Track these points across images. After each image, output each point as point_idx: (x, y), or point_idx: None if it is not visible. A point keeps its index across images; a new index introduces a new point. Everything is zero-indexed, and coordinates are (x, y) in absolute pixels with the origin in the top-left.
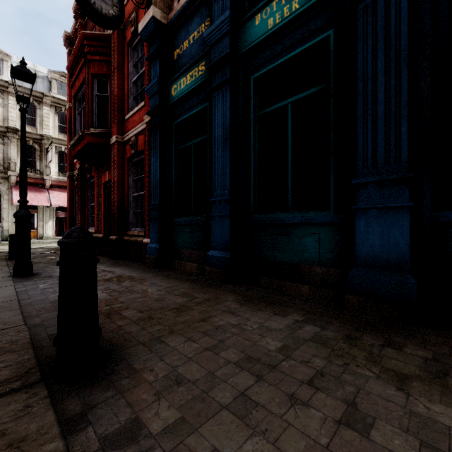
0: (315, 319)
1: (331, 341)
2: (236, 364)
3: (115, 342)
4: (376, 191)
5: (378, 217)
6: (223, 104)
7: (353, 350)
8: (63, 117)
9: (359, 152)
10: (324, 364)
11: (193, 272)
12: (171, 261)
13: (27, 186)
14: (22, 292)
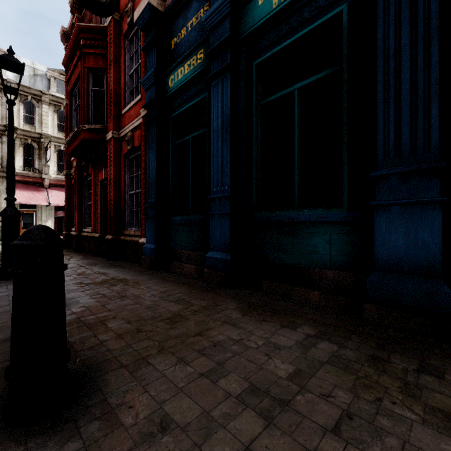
0: (329, 333)
1: (353, 364)
2: (239, 398)
3: (92, 363)
4: (399, 185)
5: (402, 215)
6: (223, 92)
7: (383, 378)
8: (62, 116)
9: (378, 140)
10: (350, 400)
11: (191, 275)
12: (168, 262)
13: (26, 185)
14: (4, 297)
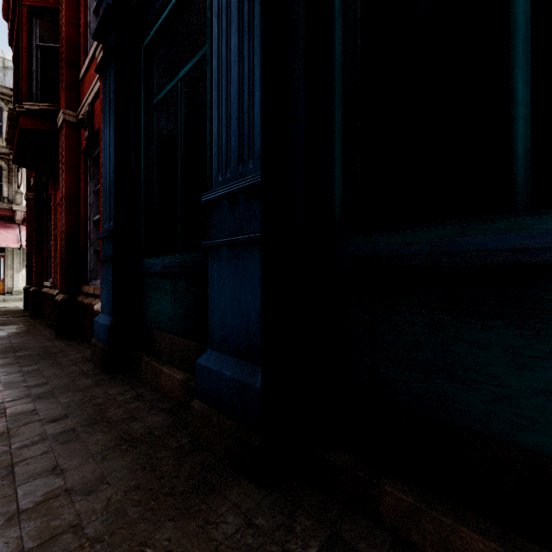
0: None
1: None
2: None
3: None
4: None
5: None
6: None
7: None
8: None
9: None
10: None
11: (173, 396)
12: (136, 358)
13: None
14: None
